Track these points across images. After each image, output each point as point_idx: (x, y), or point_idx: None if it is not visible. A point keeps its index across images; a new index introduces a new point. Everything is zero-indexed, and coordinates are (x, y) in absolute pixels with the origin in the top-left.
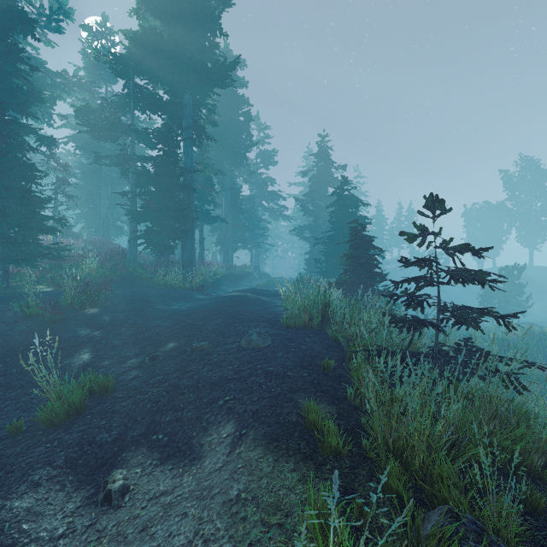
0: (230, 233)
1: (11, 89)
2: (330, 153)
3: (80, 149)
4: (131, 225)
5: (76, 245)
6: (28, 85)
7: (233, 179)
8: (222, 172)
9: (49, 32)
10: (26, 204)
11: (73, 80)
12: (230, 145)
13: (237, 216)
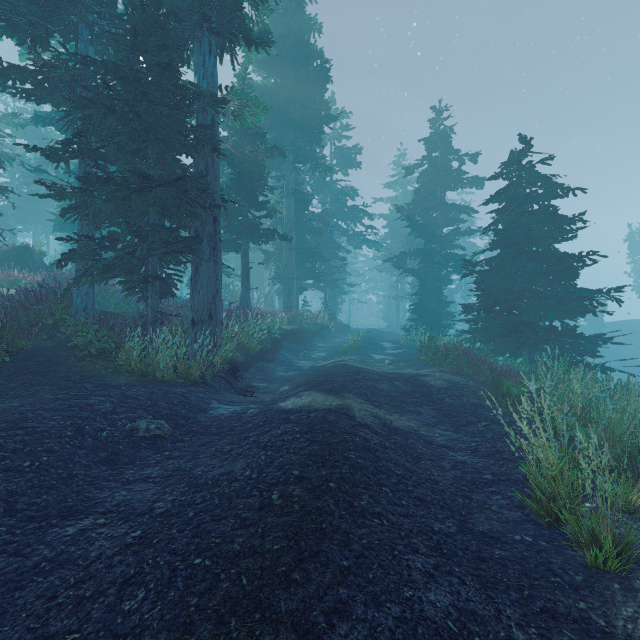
0: (294, 264)
1: None
2: (450, 137)
3: (51, 125)
4: (78, 230)
5: (27, 282)
6: None
7: (299, 180)
8: (281, 150)
9: None
10: None
11: None
12: (294, 121)
13: (304, 238)
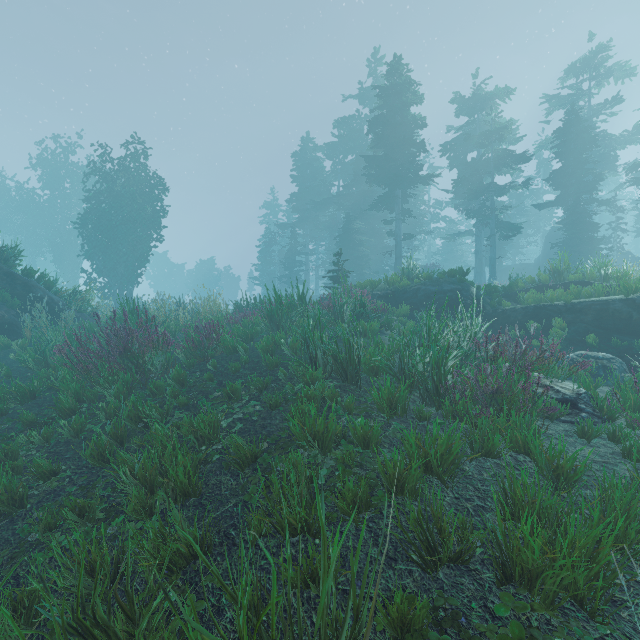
0: None
1: (584, 182)
2: None
3: None
4: None
5: None
6: (593, 174)
7: None
8: None
9: (612, 107)
10: (590, 245)
11: (632, 133)
12: None
13: None
